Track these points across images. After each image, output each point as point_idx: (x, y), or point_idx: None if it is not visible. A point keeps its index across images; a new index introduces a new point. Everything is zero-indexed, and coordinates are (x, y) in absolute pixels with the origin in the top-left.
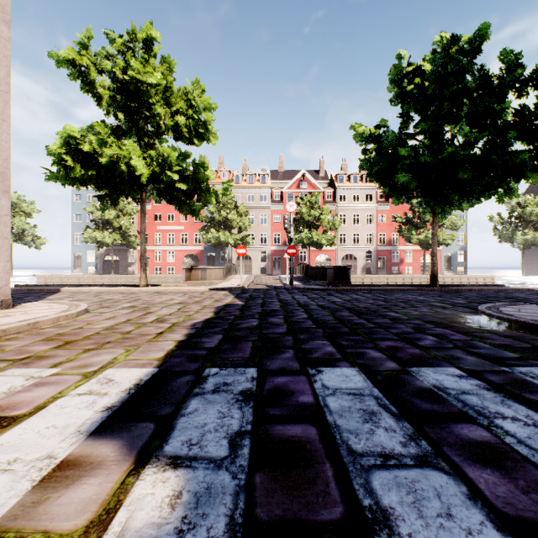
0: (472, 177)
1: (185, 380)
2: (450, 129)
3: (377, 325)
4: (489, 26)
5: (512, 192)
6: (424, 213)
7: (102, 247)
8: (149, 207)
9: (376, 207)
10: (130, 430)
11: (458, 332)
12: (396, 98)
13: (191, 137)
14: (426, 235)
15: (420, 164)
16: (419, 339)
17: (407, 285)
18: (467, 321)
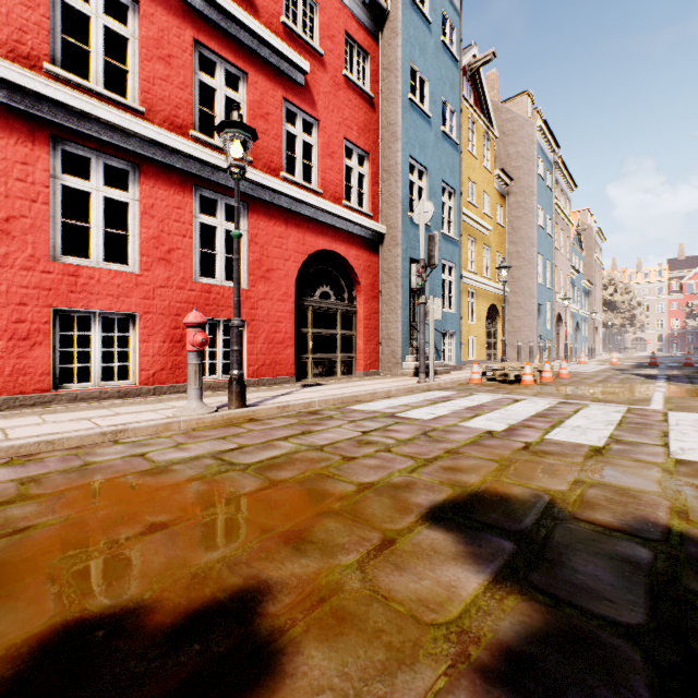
0: None
1: None
2: None
3: None
4: None
5: None
6: None
7: None
8: None
9: None
10: None
11: None
12: None
13: (631, 309)
14: None
15: None
16: None
17: None
18: None
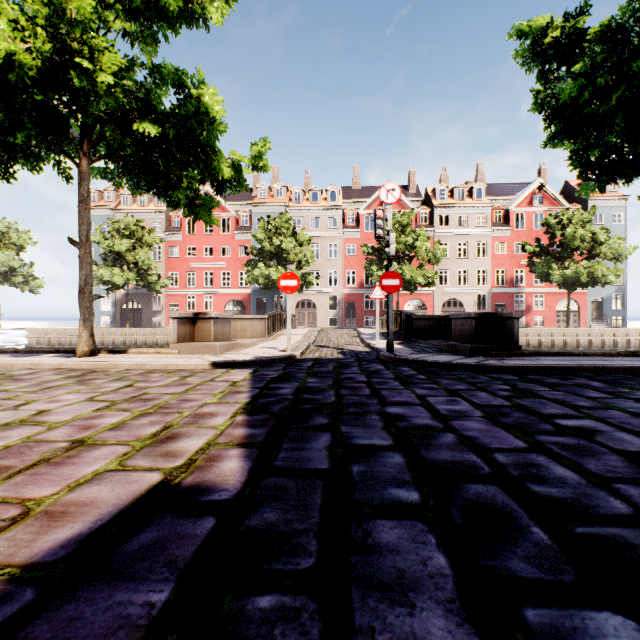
0: None
1: None
2: None
3: None
4: None
5: None
6: None
7: (113, 290)
8: (179, 237)
9: (491, 232)
10: None
11: None
12: None
13: None
14: (576, 269)
15: None
16: None
17: None
18: None
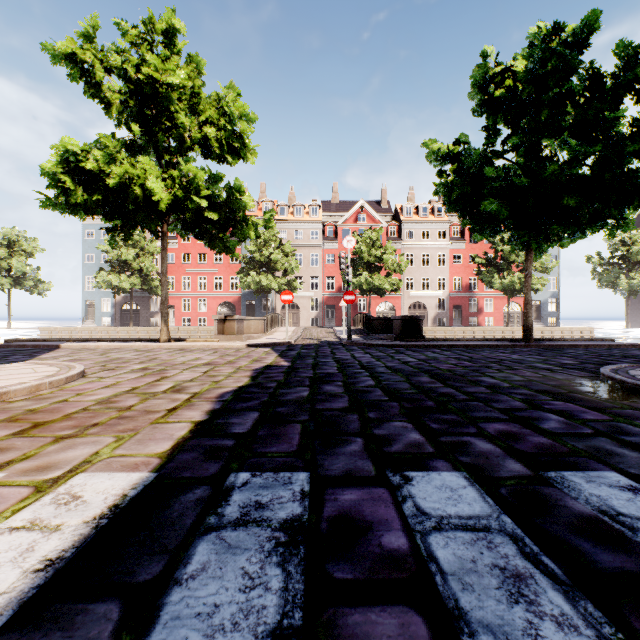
0: (579, 203)
1: (194, 497)
2: (547, 145)
3: (473, 397)
4: (600, 13)
5: (626, 224)
6: (513, 250)
7: (118, 294)
8: (176, 245)
9: (449, 245)
10: (71, 626)
11: (589, 408)
12: (480, 107)
13: (223, 153)
14: (511, 279)
15: (513, 187)
16: (539, 419)
17: (493, 340)
18: (593, 390)
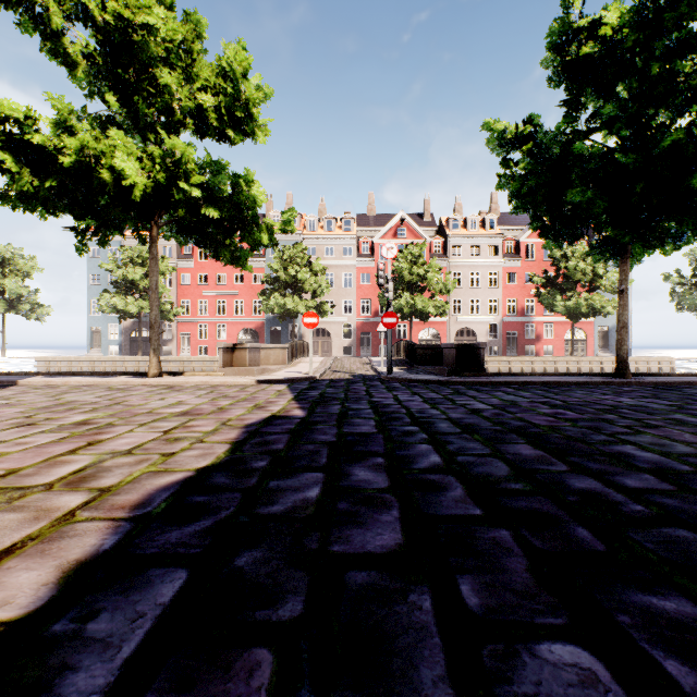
0: None
1: None
2: None
3: (658, 508)
4: None
5: None
6: (596, 261)
7: (125, 319)
8: (191, 264)
9: (503, 262)
10: None
11: None
12: (558, 75)
13: (222, 126)
14: (577, 301)
15: (613, 169)
16: None
17: (575, 374)
18: None
